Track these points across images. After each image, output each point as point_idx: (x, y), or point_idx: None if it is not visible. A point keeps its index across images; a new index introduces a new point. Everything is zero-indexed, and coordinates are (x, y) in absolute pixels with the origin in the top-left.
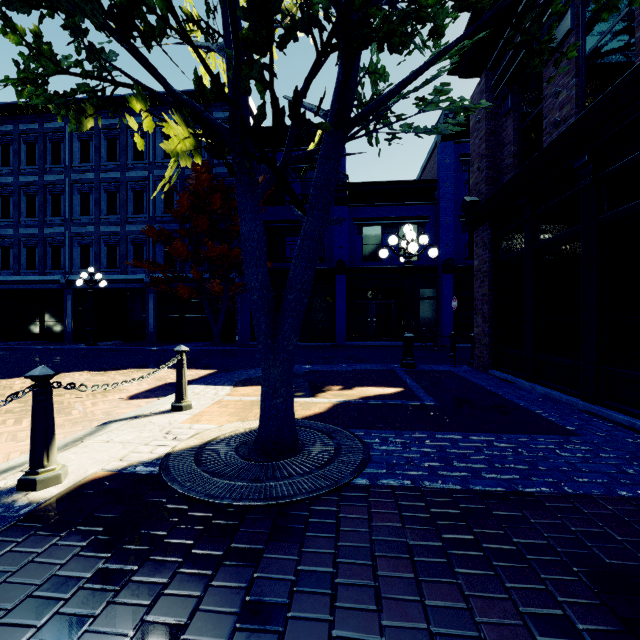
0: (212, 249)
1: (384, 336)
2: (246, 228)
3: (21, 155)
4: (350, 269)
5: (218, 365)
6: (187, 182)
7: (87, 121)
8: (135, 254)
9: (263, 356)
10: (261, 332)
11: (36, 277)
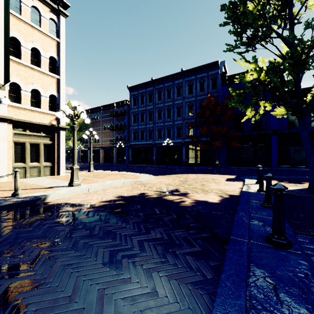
0: (214, 129)
1: (300, 165)
2: (304, 134)
3: (139, 101)
4: (280, 133)
5: (232, 174)
6: (203, 103)
7: (248, 109)
8: (177, 132)
9: (312, 167)
10: (311, 161)
11: (144, 142)
